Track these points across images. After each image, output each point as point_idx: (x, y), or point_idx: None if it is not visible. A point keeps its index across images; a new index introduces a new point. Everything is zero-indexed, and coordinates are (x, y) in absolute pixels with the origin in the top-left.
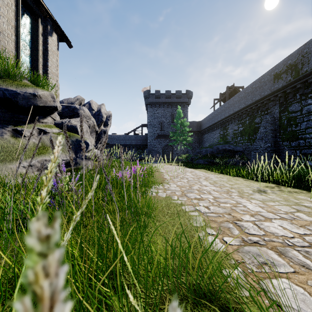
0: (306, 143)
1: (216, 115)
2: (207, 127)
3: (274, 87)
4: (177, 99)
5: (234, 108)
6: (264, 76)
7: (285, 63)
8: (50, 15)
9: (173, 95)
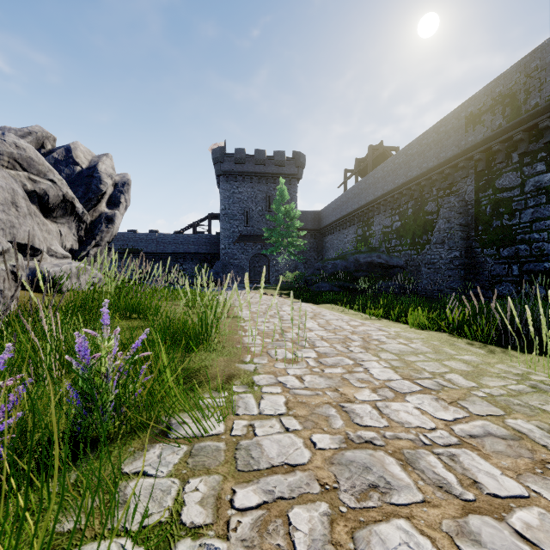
0: (533, 250)
1: (350, 199)
2: (332, 222)
3: (466, 140)
4: (278, 167)
5: (385, 185)
6: (445, 120)
7: (490, 93)
8: None
9: (270, 160)
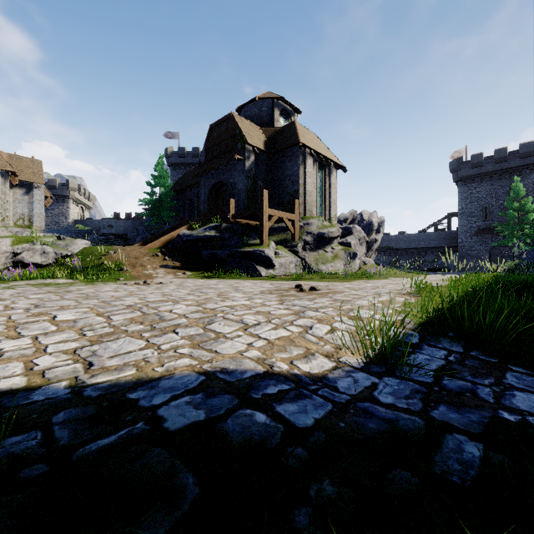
0: None
1: None
2: None
3: None
4: (523, 159)
5: None
6: None
7: None
8: (332, 160)
9: (513, 155)
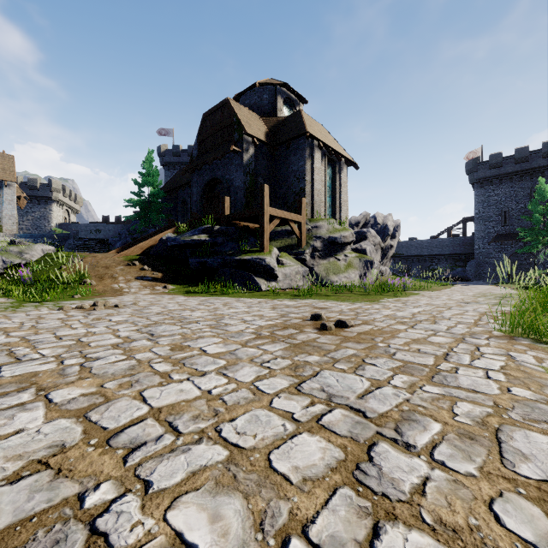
0: None
1: None
2: None
3: None
4: (546, 159)
5: None
6: None
7: None
8: (343, 155)
9: (535, 154)
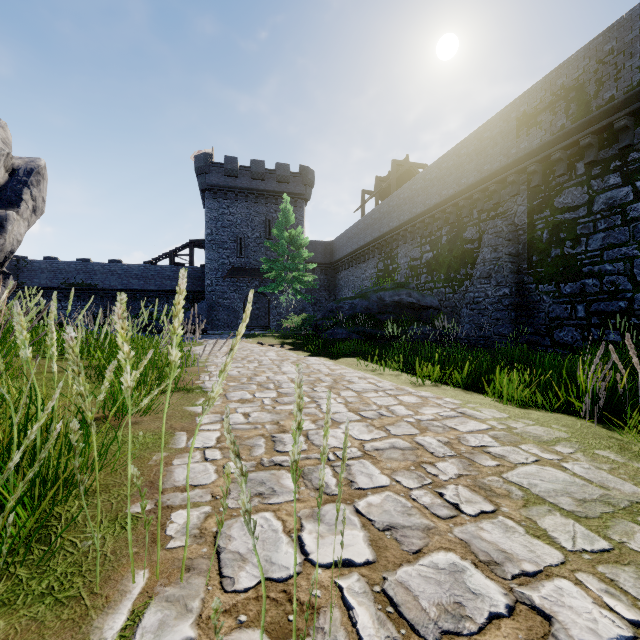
0: (604, 286)
1: (369, 225)
2: (347, 254)
3: (517, 147)
4: (280, 184)
5: (413, 207)
6: (491, 124)
7: (549, 86)
8: None
9: (271, 175)
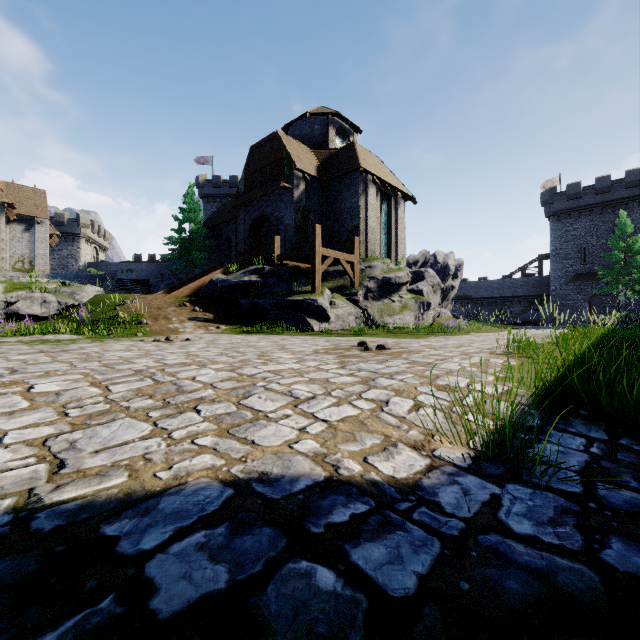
0: None
1: None
2: None
3: None
4: (630, 189)
5: None
6: None
7: None
8: (400, 190)
9: (618, 184)
